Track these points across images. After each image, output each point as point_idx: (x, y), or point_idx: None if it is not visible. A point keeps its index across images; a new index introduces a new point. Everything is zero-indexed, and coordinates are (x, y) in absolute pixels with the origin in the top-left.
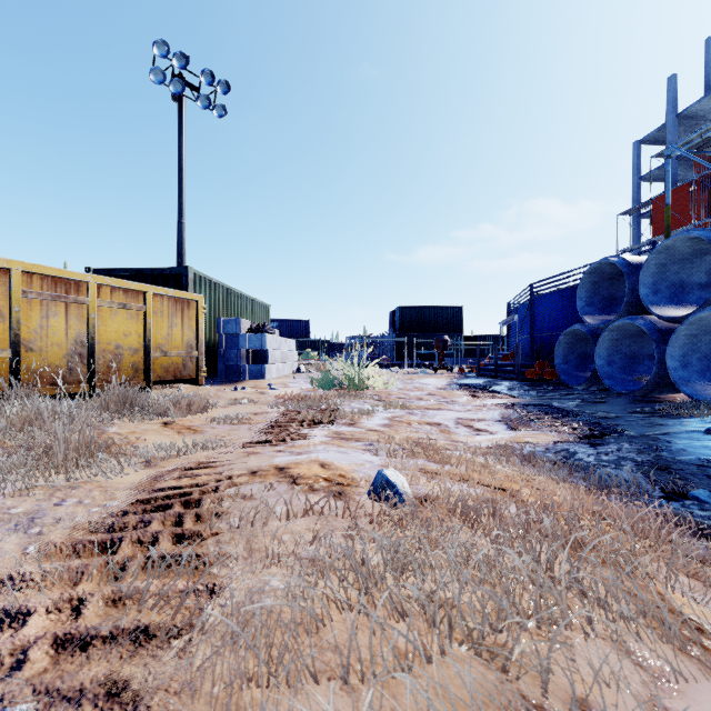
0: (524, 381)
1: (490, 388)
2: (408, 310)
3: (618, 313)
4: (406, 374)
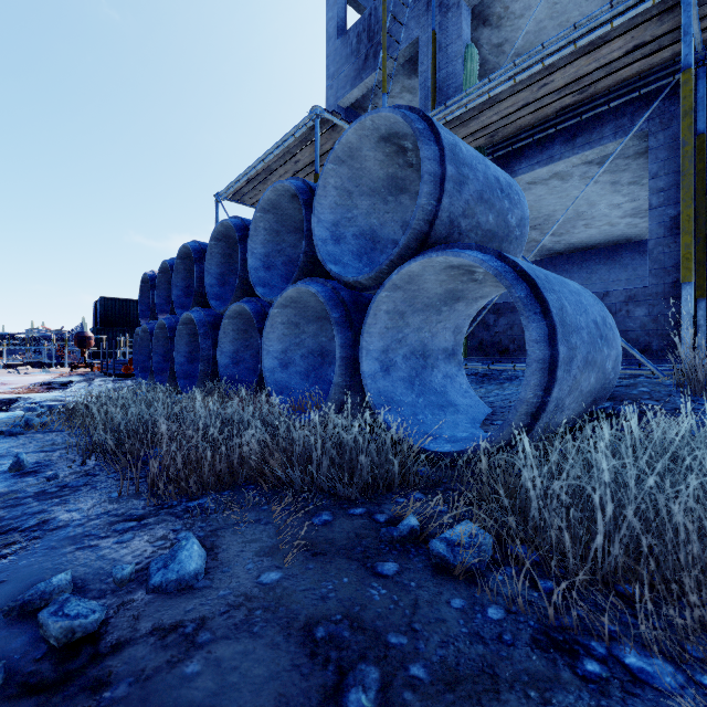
0: (119, 377)
1: (71, 384)
2: (113, 302)
3: (149, 318)
4: (12, 374)
